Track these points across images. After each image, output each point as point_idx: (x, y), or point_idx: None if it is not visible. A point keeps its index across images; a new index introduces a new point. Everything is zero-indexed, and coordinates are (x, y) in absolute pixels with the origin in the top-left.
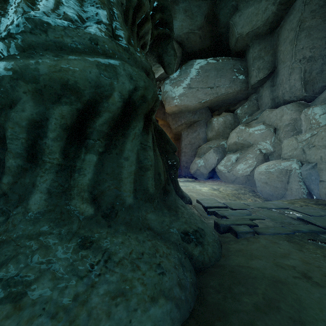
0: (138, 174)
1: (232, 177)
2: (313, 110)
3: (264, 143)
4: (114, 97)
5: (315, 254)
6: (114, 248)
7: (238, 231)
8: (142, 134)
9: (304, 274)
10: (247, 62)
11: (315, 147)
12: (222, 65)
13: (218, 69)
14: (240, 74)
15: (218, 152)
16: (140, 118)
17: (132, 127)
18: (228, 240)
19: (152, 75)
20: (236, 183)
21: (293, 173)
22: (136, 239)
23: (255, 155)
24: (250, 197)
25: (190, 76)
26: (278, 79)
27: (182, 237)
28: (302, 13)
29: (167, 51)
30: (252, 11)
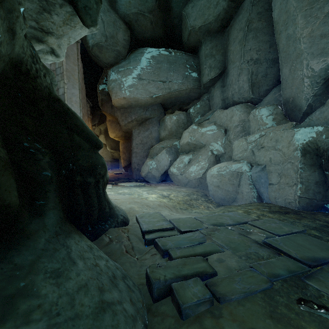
0: None
1: (184, 179)
2: (260, 111)
3: (216, 144)
4: None
5: None
6: None
7: (184, 304)
8: None
9: None
10: (199, 60)
11: (264, 149)
12: (175, 59)
13: (171, 62)
14: (192, 71)
15: (171, 152)
16: None
17: None
18: None
19: None
20: (189, 186)
21: (244, 176)
22: None
23: (208, 157)
24: (203, 203)
25: (140, 65)
26: (228, 80)
27: None
28: (250, 13)
29: None
30: (204, 4)
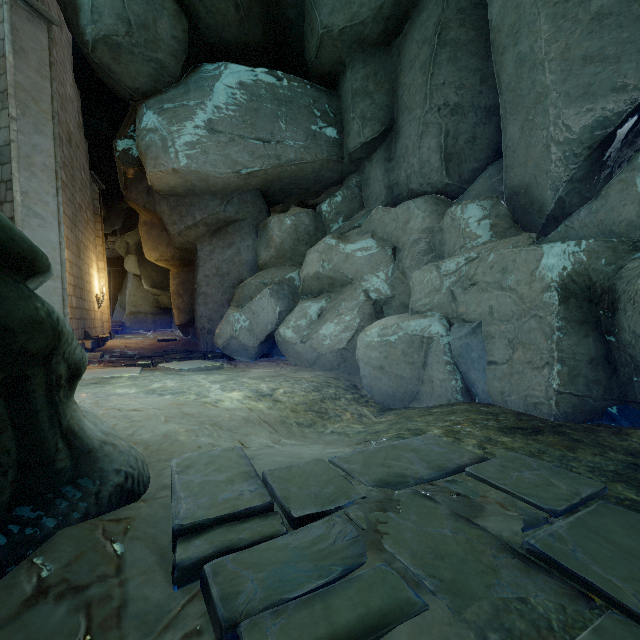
0: None
1: (309, 353)
2: (466, 210)
3: (375, 278)
4: None
5: None
6: None
7: None
8: None
9: None
10: (341, 103)
11: (476, 287)
12: (289, 94)
13: (281, 99)
14: (327, 123)
15: (281, 295)
16: None
17: None
18: None
19: None
20: (319, 367)
21: (435, 346)
22: None
23: (358, 304)
24: (350, 407)
25: (213, 99)
26: (399, 146)
27: None
28: (444, 9)
29: None
30: None
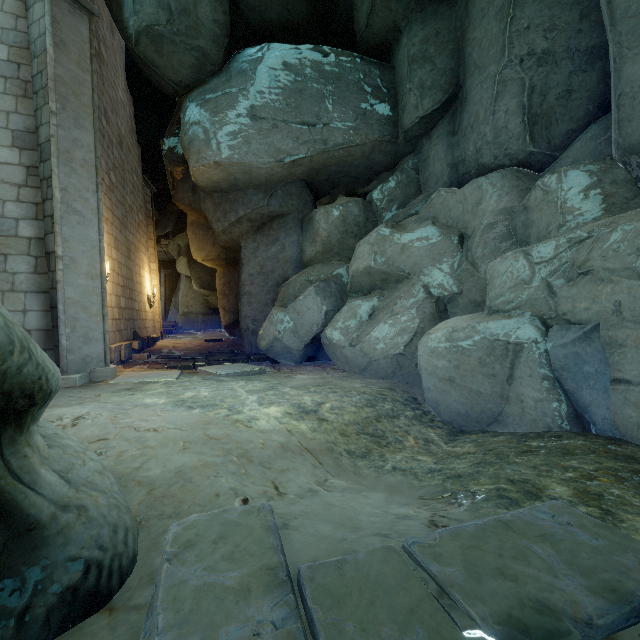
0: None
1: (360, 358)
2: (566, 178)
3: (437, 271)
4: None
5: None
6: None
7: None
8: None
9: None
10: (395, 75)
11: (590, 277)
12: (337, 71)
13: (328, 77)
14: (379, 100)
15: (327, 293)
16: None
17: None
18: None
19: None
20: (371, 374)
21: (526, 354)
22: None
23: (417, 302)
24: (412, 429)
25: (255, 84)
26: (466, 116)
27: None
28: None
29: None
30: None
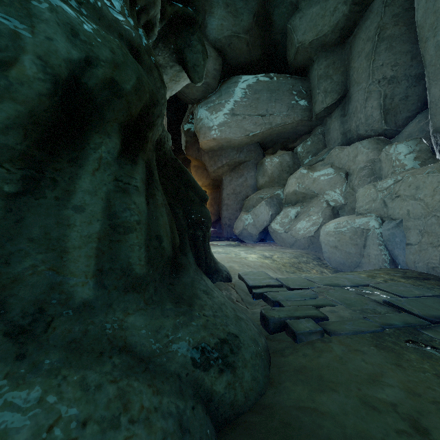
0: (109, 240)
1: (290, 238)
2: (396, 148)
3: (333, 192)
4: (22, 66)
5: (422, 372)
6: (6, 422)
7: (298, 331)
8: (121, 162)
9: (414, 422)
10: (310, 83)
11: (399, 198)
12: (277, 85)
13: (272, 89)
14: (301, 98)
15: (272, 204)
16: (112, 129)
17: (91, 146)
18: (281, 347)
19: (148, 60)
20: (296, 247)
21: (371, 234)
22: (81, 382)
23: (322, 209)
24: (315, 268)
25: (234, 98)
26: (350, 107)
27: (194, 359)
28: (382, 17)
29: (191, 44)
30: (317, 12)
